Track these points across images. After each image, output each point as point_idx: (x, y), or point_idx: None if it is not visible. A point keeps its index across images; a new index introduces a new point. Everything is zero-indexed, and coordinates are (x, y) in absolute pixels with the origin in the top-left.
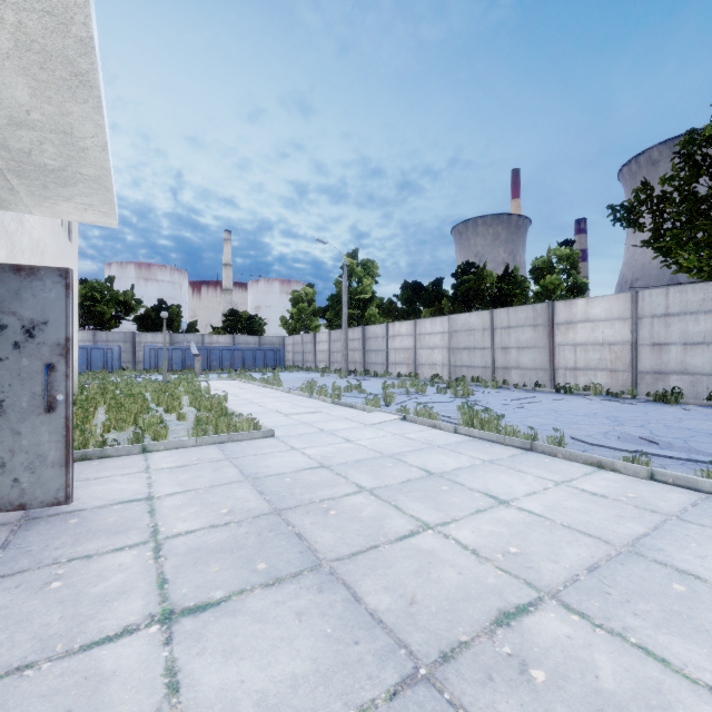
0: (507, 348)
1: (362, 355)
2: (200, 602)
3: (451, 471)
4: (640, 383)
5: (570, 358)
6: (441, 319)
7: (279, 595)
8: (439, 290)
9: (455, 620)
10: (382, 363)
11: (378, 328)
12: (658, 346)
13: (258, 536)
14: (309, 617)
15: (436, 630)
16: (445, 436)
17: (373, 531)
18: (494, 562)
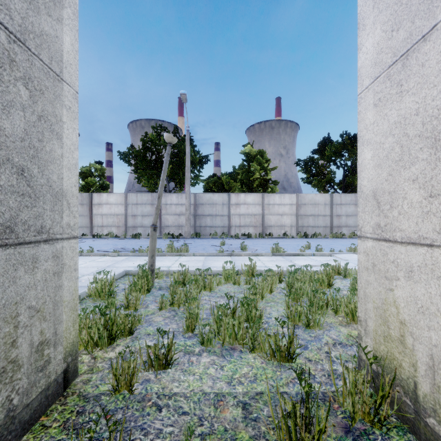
0: None
1: None
2: None
3: None
4: (128, 231)
5: (100, 221)
6: None
7: None
8: None
9: None
10: None
11: None
12: (134, 216)
13: None
14: None
15: None
16: None
17: None
18: None
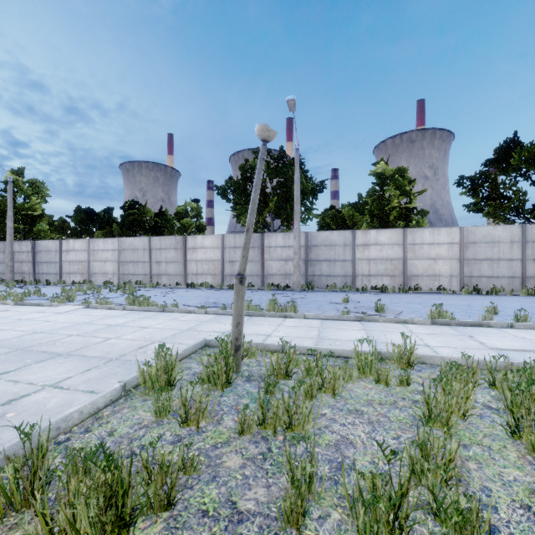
0: (160, 262)
1: (31, 266)
2: (4, 372)
3: (122, 323)
4: (225, 280)
5: (194, 268)
6: (112, 240)
7: (47, 362)
8: (110, 217)
9: (125, 351)
10: (55, 273)
11: (51, 243)
12: (232, 262)
13: (17, 356)
14: (66, 362)
15: (118, 353)
16: (118, 312)
17: (85, 344)
18: (140, 340)
